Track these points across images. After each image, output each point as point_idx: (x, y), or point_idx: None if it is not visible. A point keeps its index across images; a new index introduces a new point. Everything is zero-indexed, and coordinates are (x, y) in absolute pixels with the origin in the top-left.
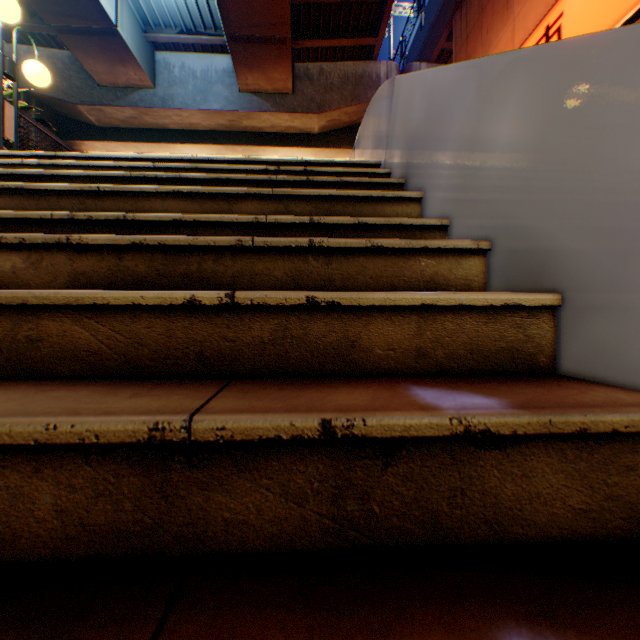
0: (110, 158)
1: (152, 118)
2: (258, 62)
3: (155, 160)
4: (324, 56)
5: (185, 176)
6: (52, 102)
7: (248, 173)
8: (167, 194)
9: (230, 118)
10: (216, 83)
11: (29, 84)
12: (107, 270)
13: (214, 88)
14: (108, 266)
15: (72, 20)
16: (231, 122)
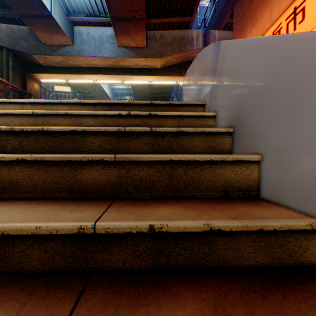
0: (9, 102)
1: (72, 61)
2: (127, 31)
3: (42, 103)
4: (163, 27)
5: (46, 129)
6: (20, 53)
7: (106, 116)
8: (12, 160)
9: (113, 61)
10: (106, 42)
11: (8, 44)
12: None
13: (105, 45)
14: None
15: (27, 10)
16: (114, 63)
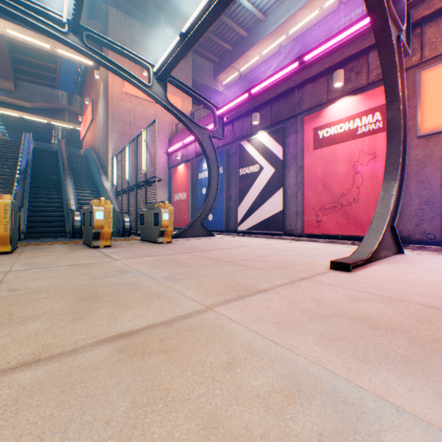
0: None
1: None
2: None
3: None
4: (33, 81)
5: None
6: None
7: (0, 141)
8: None
9: None
10: None
11: None
12: None
13: None
14: None
15: None
16: None
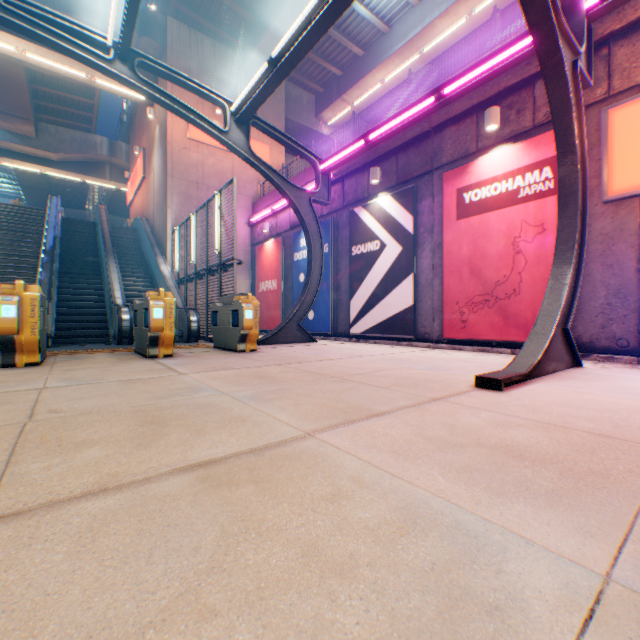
0: None
1: None
2: (12, 122)
3: None
4: (61, 122)
5: (4, 210)
6: None
7: (17, 209)
8: (3, 214)
9: None
10: None
11: None
12: (2, 223)
13: None
14: (2, 223)
15: None
16: None
